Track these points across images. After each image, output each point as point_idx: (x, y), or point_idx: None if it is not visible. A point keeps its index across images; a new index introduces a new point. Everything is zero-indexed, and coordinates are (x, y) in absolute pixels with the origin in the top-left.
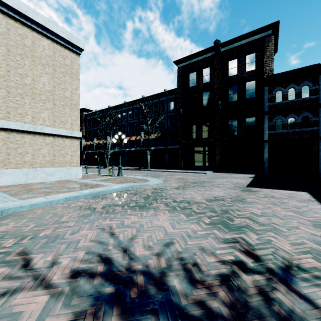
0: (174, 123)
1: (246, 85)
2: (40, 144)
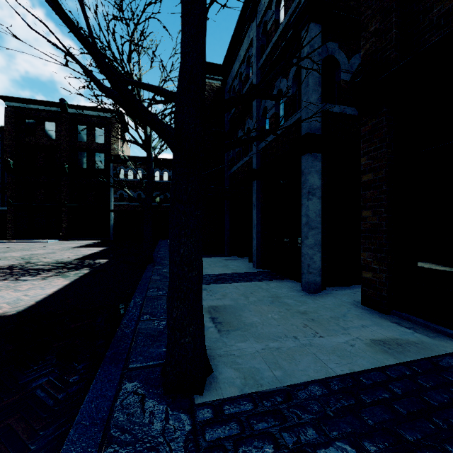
0: None
1: (96, 155)
2: None
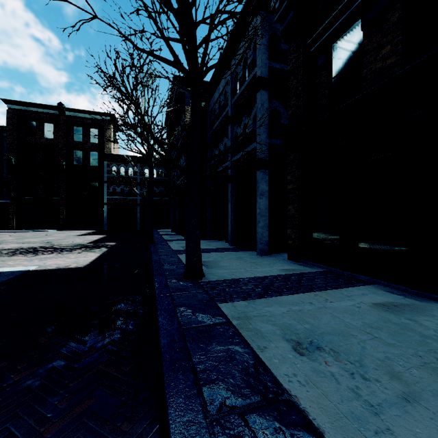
0: None
1: (91, 154)
2: None
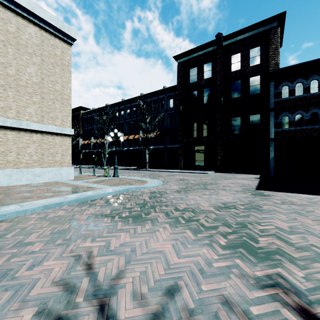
0: (173, 121)
1: (250, 80)
2: (26, 141)
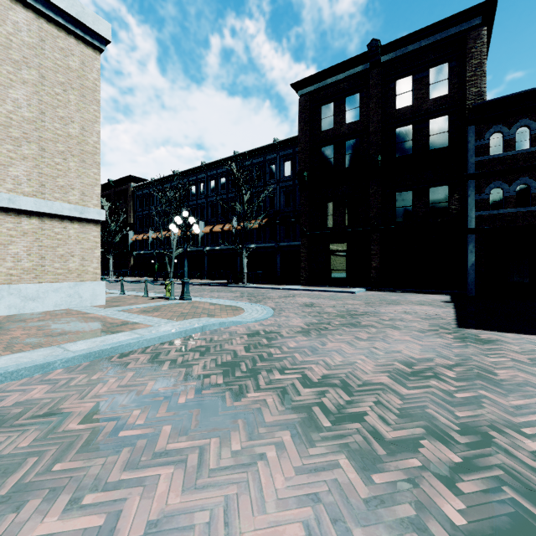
0: (291, 200)
1: (430, 125)
2: (8, 232)
